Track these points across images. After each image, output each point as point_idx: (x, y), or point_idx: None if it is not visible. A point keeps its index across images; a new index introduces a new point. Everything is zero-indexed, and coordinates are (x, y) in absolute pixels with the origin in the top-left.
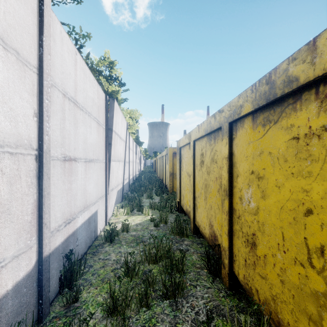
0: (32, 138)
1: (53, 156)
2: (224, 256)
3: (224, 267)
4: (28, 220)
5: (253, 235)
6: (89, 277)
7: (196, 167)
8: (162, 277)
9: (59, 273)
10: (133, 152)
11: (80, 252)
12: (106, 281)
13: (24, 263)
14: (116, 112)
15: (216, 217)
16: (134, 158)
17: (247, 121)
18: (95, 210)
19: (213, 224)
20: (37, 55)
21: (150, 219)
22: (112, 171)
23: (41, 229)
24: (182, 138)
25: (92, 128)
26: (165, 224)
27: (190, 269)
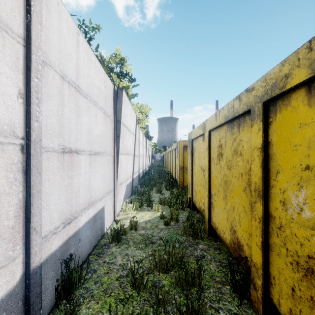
0: (16, 123)
1: (48, 147)
2: (255, 274)
3: (255, 289)
4: (9, 226)
5: (308, 257)
6: (91, 286)
7: (212, 161)
8: (175, 292)
9: (56, 282)
10: (142, 145)
11: (84, 253)
12: (109, 293)
13: (3, 280)
14: (125, 103)
15: (242, 222)
16: (143, 151)
17: (295, 96)
18: (101, 206)
19: (236, 229)
20: (23, 23)
21: (160, 216)
22: (121, 165)
23: (28, 235)
24: (194, 129)
25: (98, 118)
26: (176, 222)
27: (209, 283)
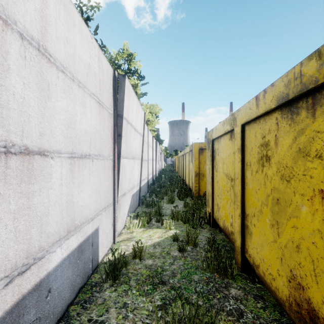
0: None
1: None
2: None
3: None
4: None
5: None
6: None
7: (247, 167)
8: None
9: None
10: (152, 149)
11: (59, 307)
12: None
13: None
14: (129, 94)
15: (322, 278)
16: (153, 155)
17: None
18: (93, 229)
19: (305, 284)
20: None
21: (173, 237)
22: (123, 171)
23: None
24: (216, 126)
25: (87, 108)
26: (194, 246)
27: None
